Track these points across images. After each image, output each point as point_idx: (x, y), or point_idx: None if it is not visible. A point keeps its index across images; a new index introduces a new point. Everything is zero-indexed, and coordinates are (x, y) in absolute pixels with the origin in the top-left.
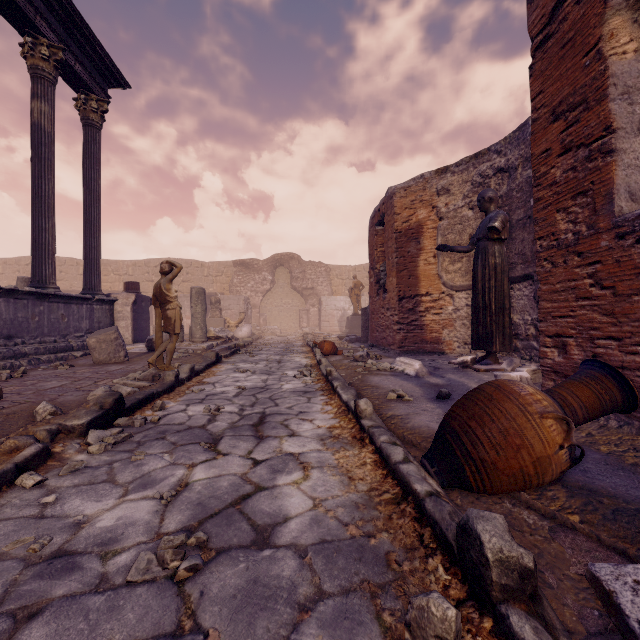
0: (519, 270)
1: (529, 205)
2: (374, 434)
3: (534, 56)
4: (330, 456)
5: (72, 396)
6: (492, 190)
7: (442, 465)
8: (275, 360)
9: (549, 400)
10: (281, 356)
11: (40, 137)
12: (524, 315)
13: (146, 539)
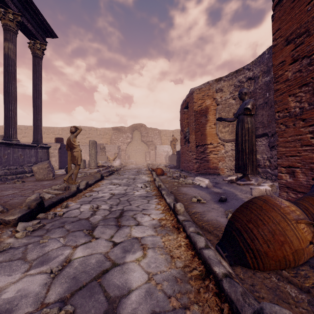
0: (260, 131)
1: (266, 96)
2: (185, 226)
3: (274, 9)
4: (159, 239)
5: (17, 199)
6: (246, 88)
7: (230, 251)
8: (132, 178)
9: (299, 210)
10: (135, 176)
11: (8, 61)
12: (263, 155)
13: (32, 309)
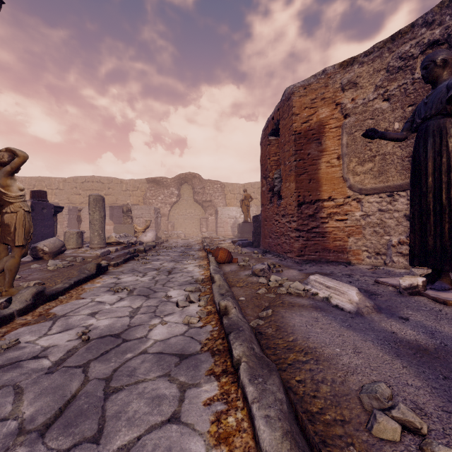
0: None
1: None
2: None
3: None
4: None
5: None
6: (447, 50)
7: None
8: (166, 269)
9: None
10: (175, 263)
11: None
12: None
13: None
